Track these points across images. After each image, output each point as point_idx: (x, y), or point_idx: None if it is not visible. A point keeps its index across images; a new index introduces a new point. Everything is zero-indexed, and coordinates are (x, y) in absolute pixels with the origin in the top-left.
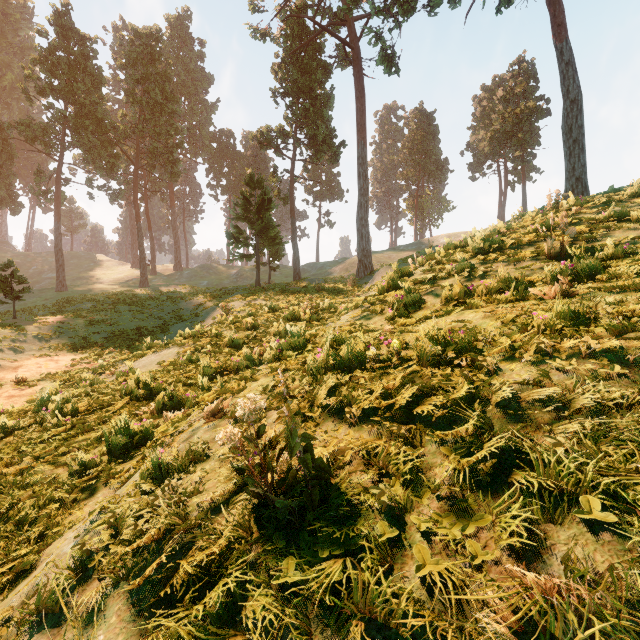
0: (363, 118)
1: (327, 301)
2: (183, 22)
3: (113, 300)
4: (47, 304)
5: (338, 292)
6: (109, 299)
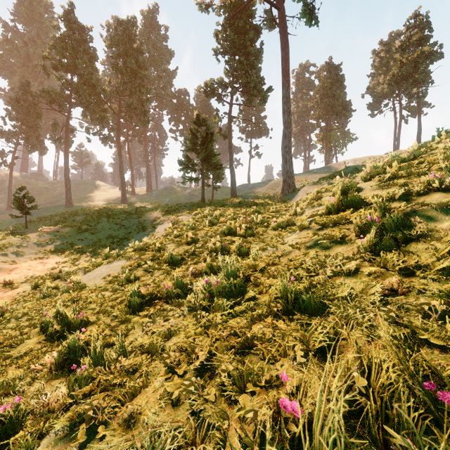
0: (287, 65)
1: (260, 216)
2: (153, 14)
3: (99, 214)
4: (57, 216)
5: (268, 207)
6: (96, 213)
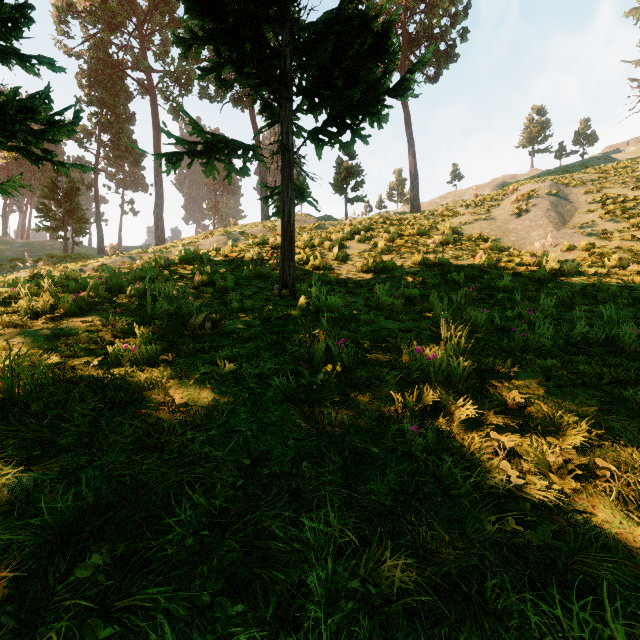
0: (159, 143)
1: None
2: None
3: None
4: None
5: None
6: None
